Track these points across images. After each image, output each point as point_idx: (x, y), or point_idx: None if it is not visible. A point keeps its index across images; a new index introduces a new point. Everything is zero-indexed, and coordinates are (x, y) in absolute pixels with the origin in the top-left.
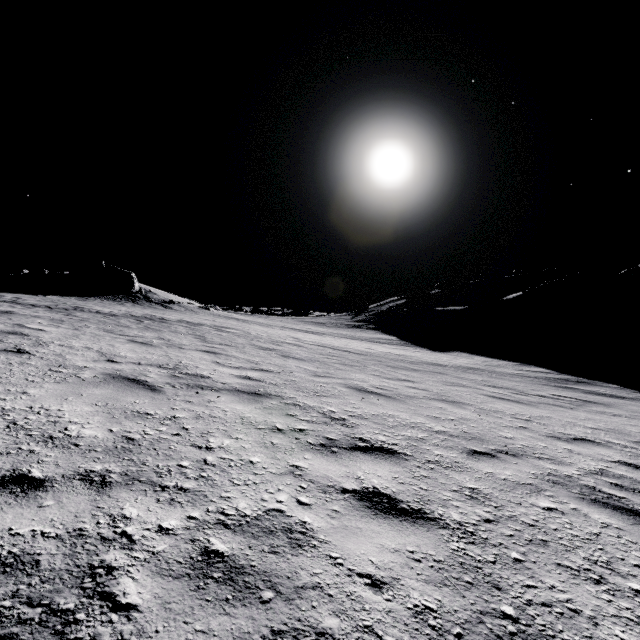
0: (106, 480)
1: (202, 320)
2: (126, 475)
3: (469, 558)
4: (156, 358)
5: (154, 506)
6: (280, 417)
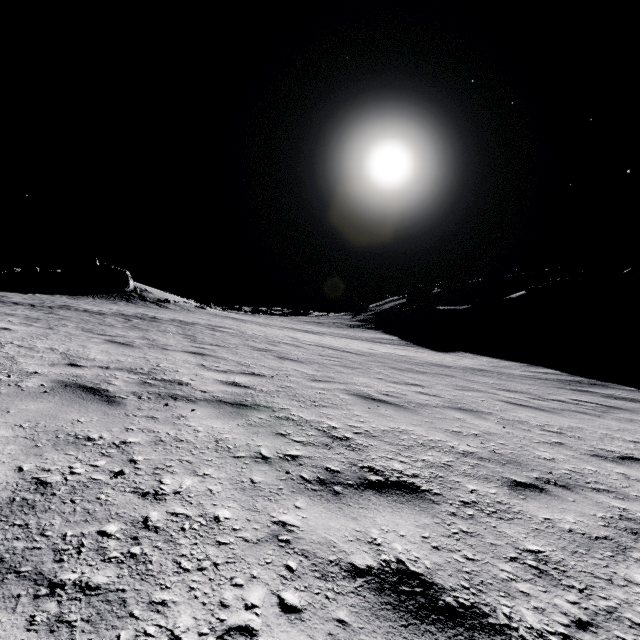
0: None
1: (197, 319)
2: None
3: None
4: (131, 361)
5: (16, 639)
6: (268, 438)
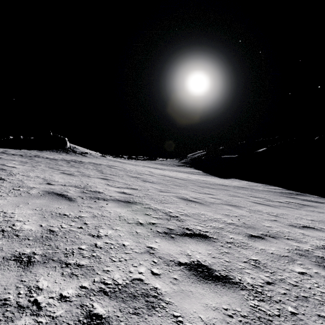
0: (31, 260)
1: (101, 162)
2: (45, 256)
3: (263, 313)
4: (74, 182)
5: (59, 279)
6: (141, 216)
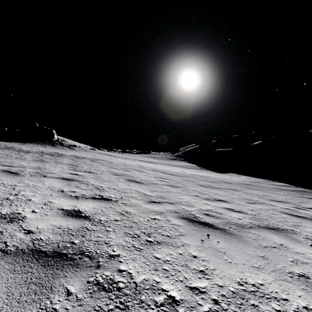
0: None
1: (87, 155)
2: None
3: None
4: None
5: None
6: None
